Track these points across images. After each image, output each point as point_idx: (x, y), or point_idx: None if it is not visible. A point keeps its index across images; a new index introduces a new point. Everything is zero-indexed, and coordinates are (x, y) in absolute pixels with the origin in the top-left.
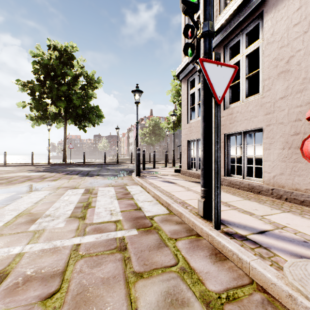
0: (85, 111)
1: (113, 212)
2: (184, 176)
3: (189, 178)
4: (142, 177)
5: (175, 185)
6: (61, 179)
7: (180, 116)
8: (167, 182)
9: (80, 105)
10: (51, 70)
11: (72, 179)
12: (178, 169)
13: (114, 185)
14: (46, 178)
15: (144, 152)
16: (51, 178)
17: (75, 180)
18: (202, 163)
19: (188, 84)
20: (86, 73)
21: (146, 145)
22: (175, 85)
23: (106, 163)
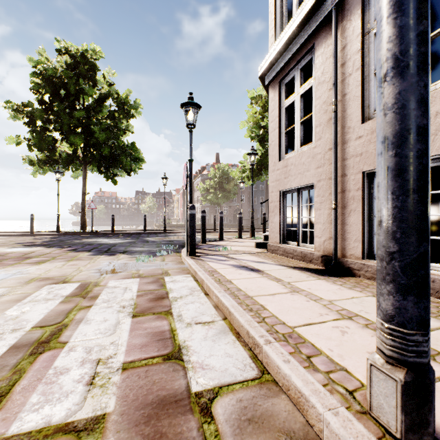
0: (115, 151)
1: (98, 373)
2: (274, 254)
3: (284, 258)
4: (198, 256)
5: (261, 276)
6: (54, 260)
7: (262, 159)
8: (245, 268)
9: (106, 141)
10: (60, 87)
11: (74, 260)
12: (261, 242)
13: (143, 274)
14: (28, 259)
15: (203, 214)
16: (37, 259)
17: (77, 262)
18: (390, 234)
19: (282, 90)
20: (116, 93)
21: (210, 205)
22: (253, 114)
23: (147, 232)
